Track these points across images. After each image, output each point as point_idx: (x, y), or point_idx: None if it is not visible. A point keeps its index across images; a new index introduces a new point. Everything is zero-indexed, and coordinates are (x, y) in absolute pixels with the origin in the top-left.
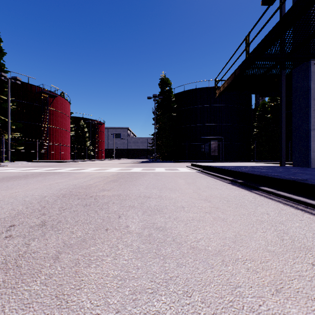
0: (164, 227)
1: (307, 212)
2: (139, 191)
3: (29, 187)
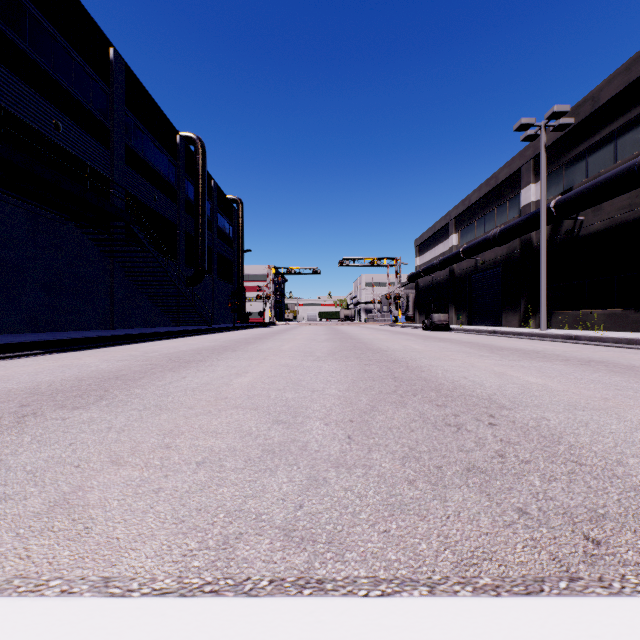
0: (143, 353)
1: (45, 355)
2: (116, 363)
3: (266, 367)
